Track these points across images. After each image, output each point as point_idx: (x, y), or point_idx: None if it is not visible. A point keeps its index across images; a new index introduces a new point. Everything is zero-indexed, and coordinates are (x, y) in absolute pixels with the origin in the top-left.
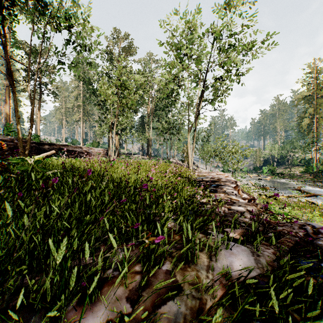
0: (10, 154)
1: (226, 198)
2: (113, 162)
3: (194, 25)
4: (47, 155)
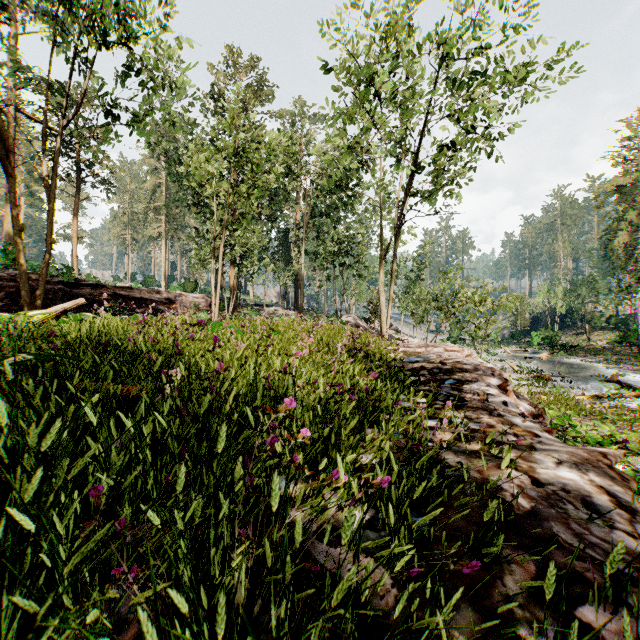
0: (9, 307)
1: (500, 428)
2: (217, 325)
3: (393, 32)
4: (66, 309)
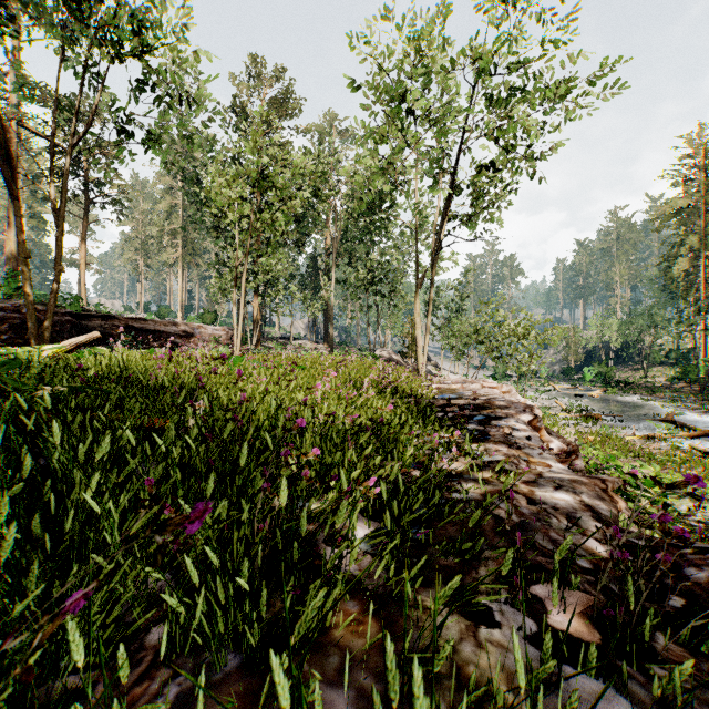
0: (13, 340)
1: (515, 459)
2: (239, 360)
3: (429, 44)
4: (80, 343)
